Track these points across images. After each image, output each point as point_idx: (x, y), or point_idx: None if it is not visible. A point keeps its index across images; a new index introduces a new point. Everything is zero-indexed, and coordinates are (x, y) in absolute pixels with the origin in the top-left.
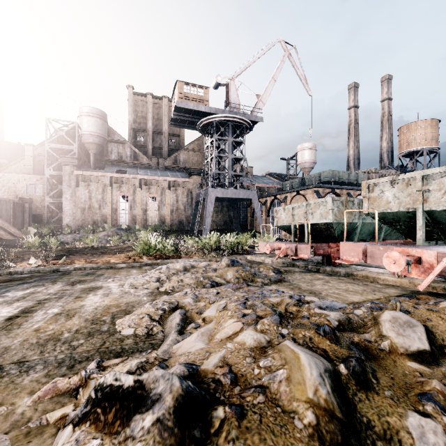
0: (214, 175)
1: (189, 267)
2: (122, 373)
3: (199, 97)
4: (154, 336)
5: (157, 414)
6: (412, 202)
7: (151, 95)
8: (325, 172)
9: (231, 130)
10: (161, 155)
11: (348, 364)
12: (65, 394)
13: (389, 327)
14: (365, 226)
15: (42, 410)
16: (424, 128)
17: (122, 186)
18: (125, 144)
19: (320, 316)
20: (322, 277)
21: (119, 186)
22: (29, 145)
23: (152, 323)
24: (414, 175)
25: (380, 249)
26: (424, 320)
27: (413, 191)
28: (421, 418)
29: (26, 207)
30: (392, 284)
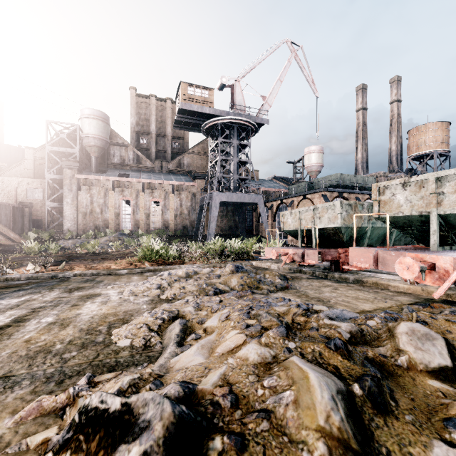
0: (219, 179)
1: (192, 273)
2: (108, 395)
3: (203, 98)
4: (152, 347)
5: (145, 445)
6: (426, 205)
7: (154, 96)
8: (333, 176)
9: (236, 133)
10: (164, 159)
11: (363, 384)
12: (51, 413)
13: (407, 341)
14: (375, 230)
15: (23, 432)
16: (434, 131)
17: (125, 190)
18: (128, 147)
19: (330, 328)
20: (330, 283)
21: (121, 190)
22: (29, 149)
23: (151, 333)
24: (427, 177)
25: (391, 254)
26: (443, 332)
27: (426, 193)
28: (448, 449)
29: (26, 211)
30: (404, 291)
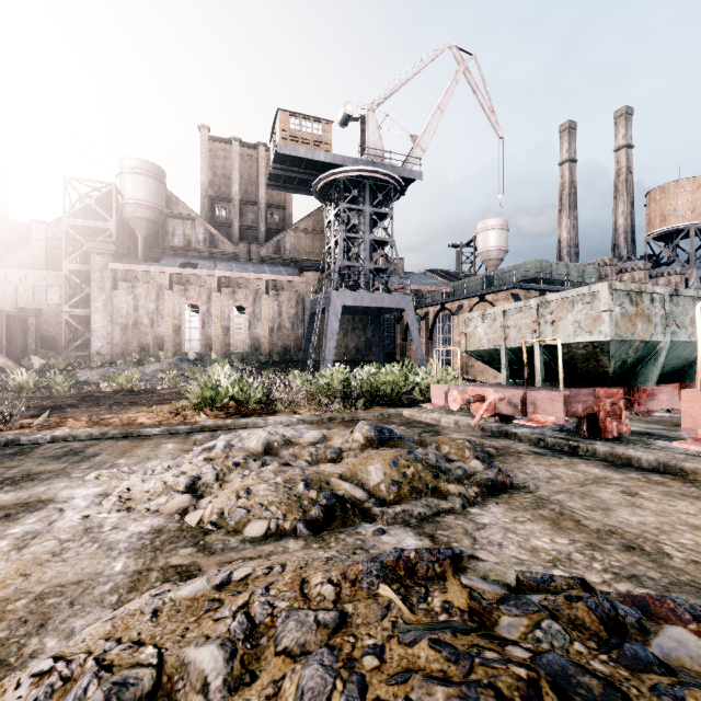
0: (341, 270)
1: (279, 444)
2: None
3: (316, 137)
4: None
5: None
6: None
7: (238, 141)
8: (529, 263)
9: (369, 194)
10: (254, 240)
11: None
12: None
13: None
14: (673, 349)
15: None
16: (691, 192)
17: (190, 289)
18: (196, 221)
19: None
20: (599, 472)
21: (184, 289)
22: (39, 223)
23: None
24: None
25: None
26: None
27: None
28: None
29: (30, 323)
30: None
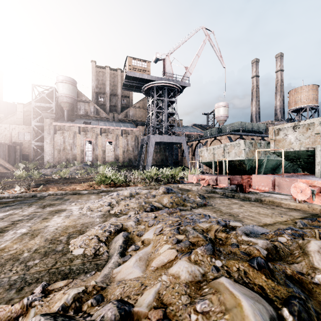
0: (154, 126)
1: (134, 193)
2: None
3: (143, 68)
4: (100, 256)
5: None
6: (311, 143)
7: (109, 67)
8: (235, 123)
9: (167, 93)
10: (116, 111)
11: (292, 309)
12: None
13: (320, 259)
14: (269, 162)
15: None
16: (307, 91)
17: (88, 133)
18: (90, 103)
19: (248, 244)
20: (237, 201)
21: (85, 133)
22: (20, 104)
23: (100, 243)
24: (313, 121)
25: (286, 180)
26: None
27: (312, 134)
28: None
29: (17, 148)
30: (294, 208)
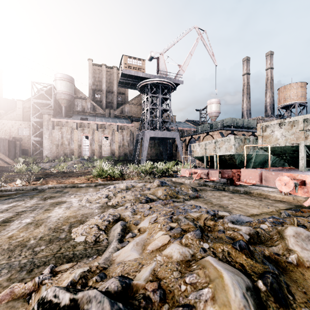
0: (149, 121)
1: (130, 186)
2: (60, 290)
3: (138, 66)
4: (100, 243)
5: None
6: (296, 139)
7: (105, 65)
8: (227, 119)
9: (161, 90)
10: (112, 107)
11: (266, 281)
12: (20, 298)
13: (294, 242)
14: (258, 157)
15: None
16: (296, 88)
17: (85, 129)
18: (87, 100)
19: (233, 230)
20: (227, 194)
21: (82, 129)
22: (20, 101)
23: (99, 232)
24: (297, 118)
25: (272, 174)
26: None
27: (297, 130)
28: None
29: (17, 143)
30: (280, 200)
